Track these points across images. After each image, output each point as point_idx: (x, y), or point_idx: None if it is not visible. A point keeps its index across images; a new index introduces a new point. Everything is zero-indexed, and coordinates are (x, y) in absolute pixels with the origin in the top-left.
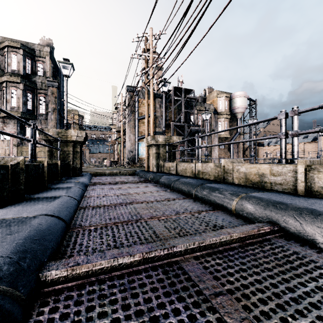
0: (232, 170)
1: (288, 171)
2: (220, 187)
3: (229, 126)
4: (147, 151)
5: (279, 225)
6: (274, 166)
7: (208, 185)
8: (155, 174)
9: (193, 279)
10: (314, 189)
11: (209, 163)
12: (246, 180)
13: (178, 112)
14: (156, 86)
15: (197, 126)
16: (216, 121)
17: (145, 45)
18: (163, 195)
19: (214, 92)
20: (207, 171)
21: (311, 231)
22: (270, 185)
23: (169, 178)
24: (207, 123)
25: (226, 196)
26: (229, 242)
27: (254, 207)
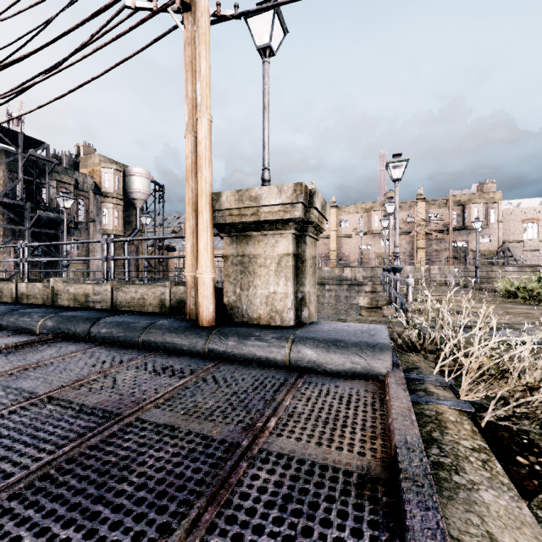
0: (63, 291)
1: (104, 290)
2: (36, 311)
3: (122, 218)
4: None
5: (65, 333)
6: (96, 286)
7: (21, 311)
8: None
9: None
10: (117, 304)
11: (36, 283)
12: (75, 301)
13: (11, 176)
14: None
15: (56, 211)
16: (99, 207)
17: None
18: None
19: (95, 156)
20: (34, 294)
21: (79, 331)
22: (93, 304)
23: None
24: (81, 208)
25: (34, 319)
26: (5, 350)
27: (53, 323)
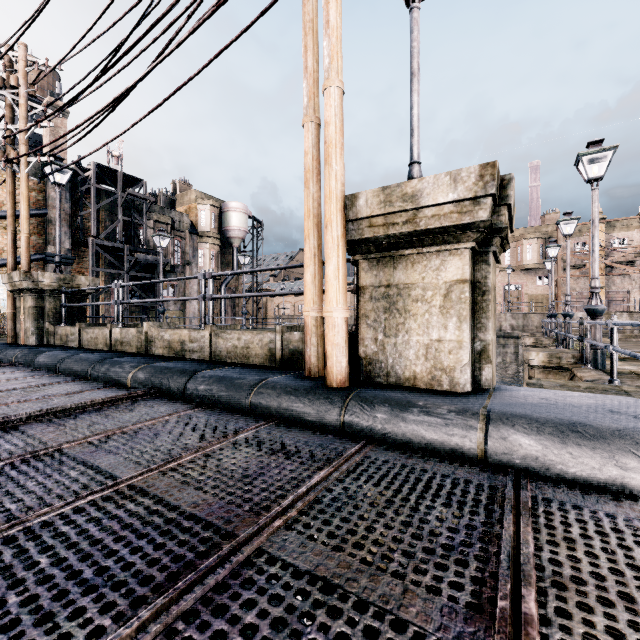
0: (157, 337)
1: (202, 337)
2: (128, 360)
3: (218, 260)
4: (13, 301)
5: (158, 388)
6: (192, 332)
7: (113, 360)
8: (29, 350)
9: (25, 430)
10: (217, 354)
11: (130, 328)
12: (170, 350)
13: (111, 218)
14: (49, 148)
15: (153, 253)
16: (195, 248)
17: (5, 72)
18: (32, 382)
19: (191, 192)
20: (128, 341)
21: (173, 387)
22: (190, 354)
23: (56, 355)
24: (177, 249)
25: (125, 369)
26: (90, 407)
27: (145, 376)
